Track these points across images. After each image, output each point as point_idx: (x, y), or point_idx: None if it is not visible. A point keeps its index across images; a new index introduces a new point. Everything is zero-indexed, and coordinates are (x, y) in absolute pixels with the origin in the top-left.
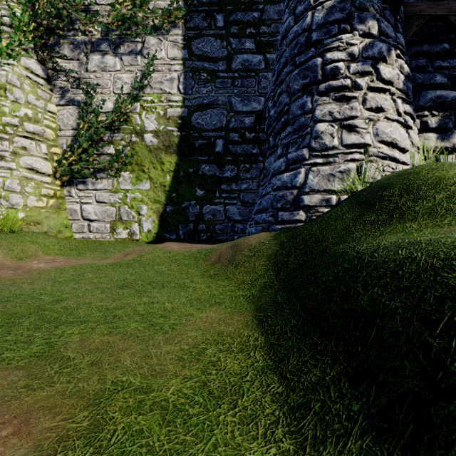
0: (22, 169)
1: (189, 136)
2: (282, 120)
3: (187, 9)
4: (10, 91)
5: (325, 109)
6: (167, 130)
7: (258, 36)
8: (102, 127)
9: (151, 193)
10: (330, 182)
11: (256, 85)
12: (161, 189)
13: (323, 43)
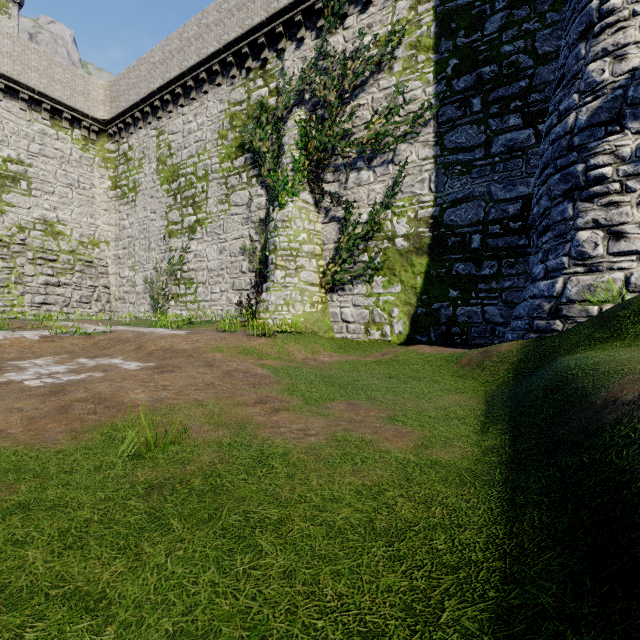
0: (301, 282)
1: (441, 235)
2: (542, 223)
3: (438, 106)
4: (294, 222)
5: (588, 216)
6: (418, 232)
7: (526, 108)
8: (358, 238)
9: (402, 296)
10: (591, 293)
11: (523, 166)
12: (412, 291)
13: (586, 147)
